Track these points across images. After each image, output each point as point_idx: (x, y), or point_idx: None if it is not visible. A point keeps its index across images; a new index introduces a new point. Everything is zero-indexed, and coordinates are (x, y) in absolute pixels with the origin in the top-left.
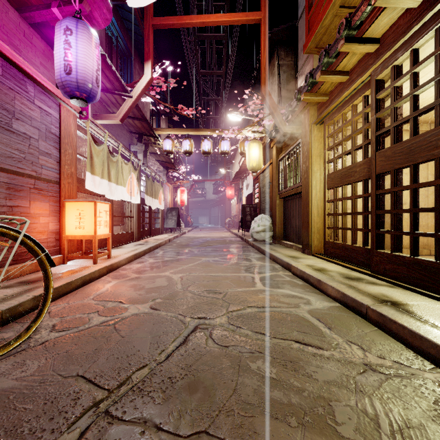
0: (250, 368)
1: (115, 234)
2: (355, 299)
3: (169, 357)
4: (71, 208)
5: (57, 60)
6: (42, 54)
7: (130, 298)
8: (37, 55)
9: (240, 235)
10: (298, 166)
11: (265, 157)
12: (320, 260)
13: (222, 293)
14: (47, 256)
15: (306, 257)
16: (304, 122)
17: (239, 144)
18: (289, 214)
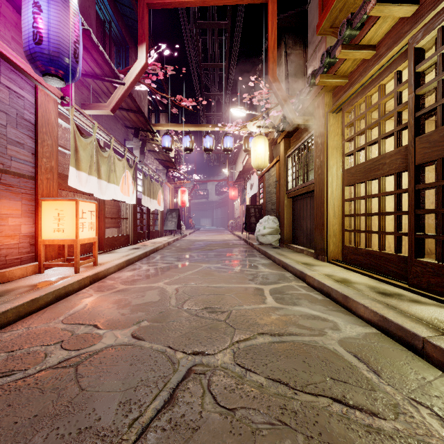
0: None
1: (107, 238)
2: (402, 326)
3: (143, 433)
4: (49, 208)
5: (25, 28)
6: (14, 27)
7: (109, 320)
8: (7, 27)
9: (244, 238)
10: (309, 162)
11: (270, 155)
12: (339, 268)
13: (225, 313)
14: None
15: (321, 264)
16: (318, 110)
17: (243, 141)
18: (299, 215)
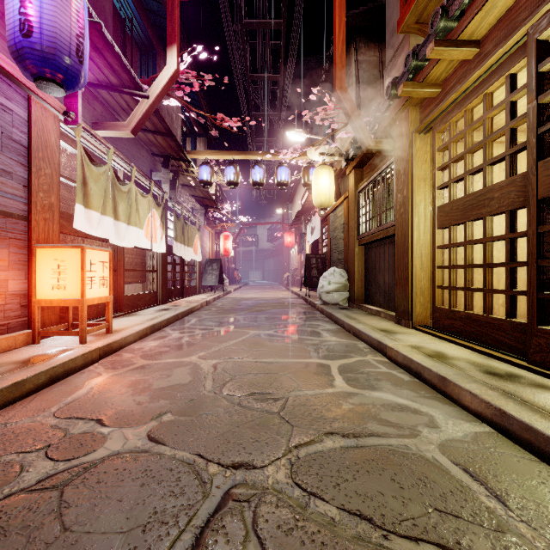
0: None
1: (127, 296)
2: (531, 426)
3: None
4: (46, 257)
5: (9, 15)
6: None
7: (119, 412)
8: None
9: (303, 295)
10: (388, 198)
11: (337, 190)
12: (428, 336)
13: (279, 401)
14: None
15: (404, 331)
16: (400, 131)
17: (302, 172)
18: (374, 267)
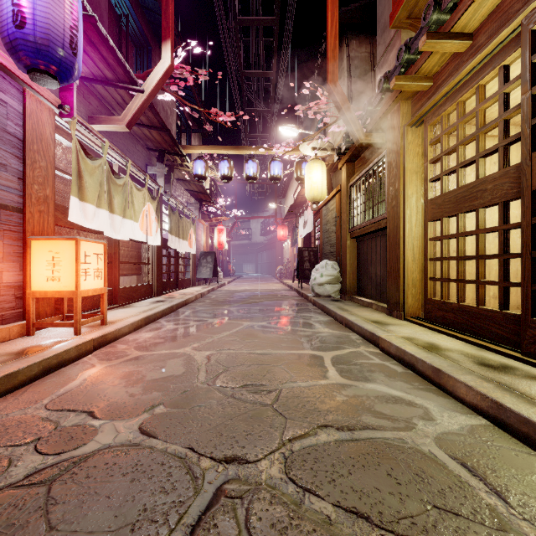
0: None
1: (122, 288)
2: (529, 419)
3: None
4: (40, 249)
5: (2, 6)
6: None
7: (111, 404)
8: None
9: (295, 288)
10: (380, 191)
11: (329, 184)
12: (420, 328)
13: (272, 393)
14: None
15: (397, 323)
16: (392, 124)
17: (295, 167)
18: (366, 259)
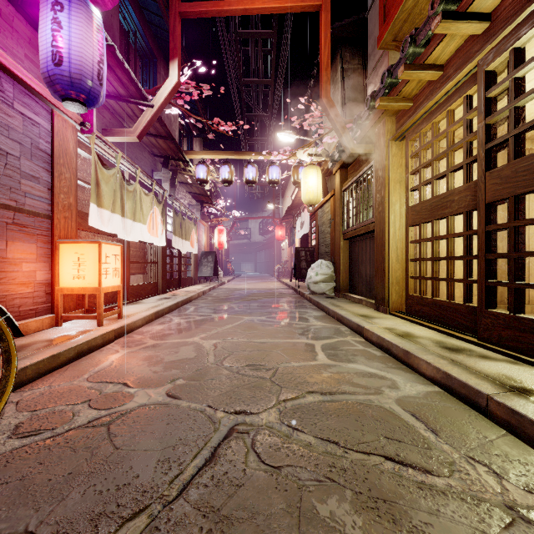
0: (318, 516)
1: (132, 286)
2: (466, 383)
3: (185, 489)
4: (67, 251)
5: (42, 47)
6: (27, 44)
7: (140, 378)
8: (20, 44)
9: (293, 286)
10: (369, 197)
11: (324, 188)
12: (402, 320)
13: (270, 370)
14: (10, 321)
15: (382, 316)
16: (379, 138)
17: (292, 171)
18: (357, 259)
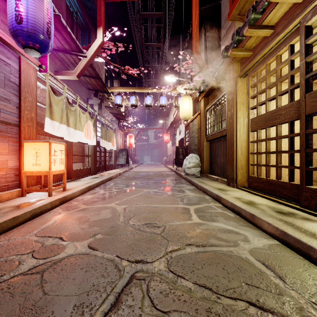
0: None
1: (74, 170)
2: (299, 240)
3: None
4: (29, 148)
5: (9, 11)
6: (3, 13)
7: (71, 233)
8: None
9: (174, 170)
10: (223, 114)
11: (193, 110)
12: (245, 192)
13: (161, 228)
14: None
15: (232, 189)
16: (229, 76)
17: (174, 99)
18: (215, 153)
